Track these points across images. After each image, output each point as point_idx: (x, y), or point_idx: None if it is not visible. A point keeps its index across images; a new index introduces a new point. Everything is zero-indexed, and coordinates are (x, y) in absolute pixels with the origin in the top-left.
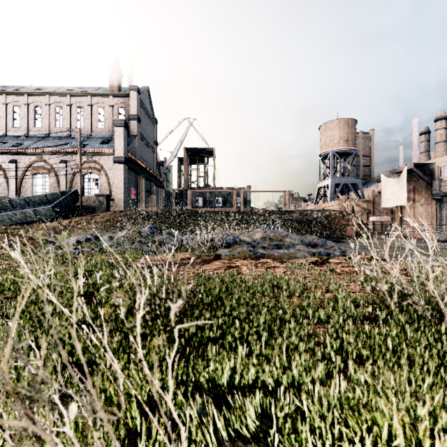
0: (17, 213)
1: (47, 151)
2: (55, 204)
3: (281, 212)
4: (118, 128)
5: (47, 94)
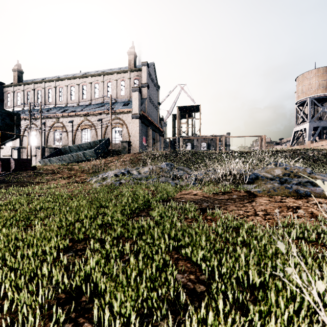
0: (73, 155)
1: (90, 114)
2: (96, 149)
3: (272, 152)
4: (134, 93)
5: (90, 76)
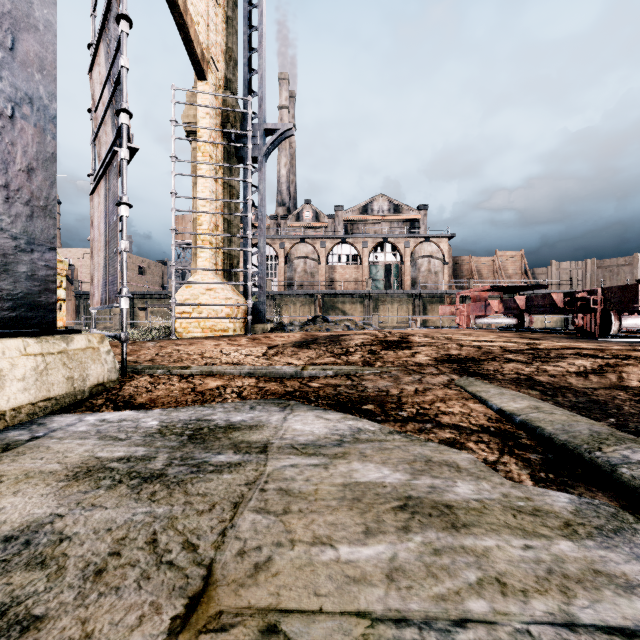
0: None
1: None
2: None
3: None
4: None
5: None
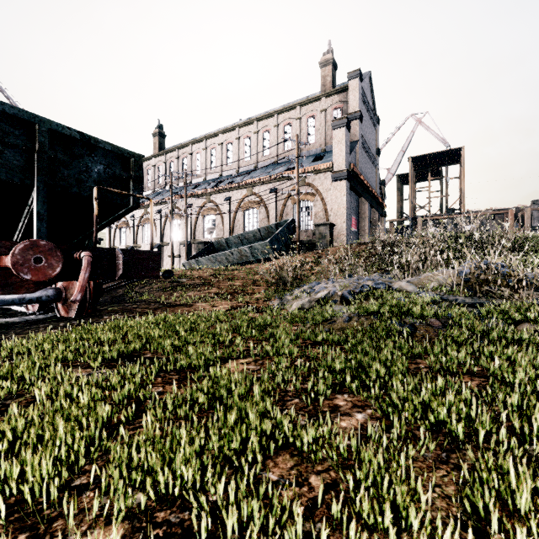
0: (234, 252)
1: (257, 182)
2: (272, 239)
3: None
4: (337, 132)
5: (255, 121)
